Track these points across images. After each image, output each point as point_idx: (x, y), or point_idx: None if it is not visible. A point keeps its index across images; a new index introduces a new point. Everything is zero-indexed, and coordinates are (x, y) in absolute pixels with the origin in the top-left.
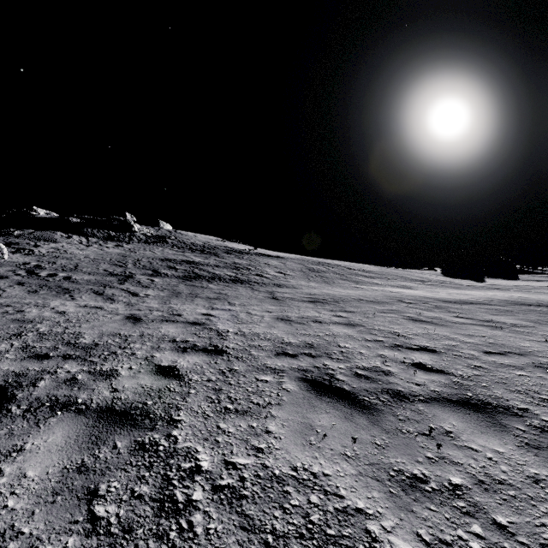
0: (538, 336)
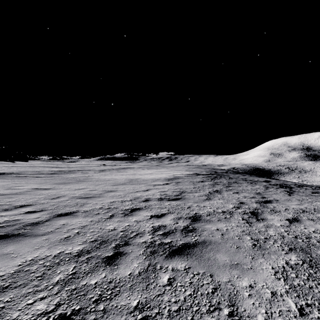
0: (33, 168)
